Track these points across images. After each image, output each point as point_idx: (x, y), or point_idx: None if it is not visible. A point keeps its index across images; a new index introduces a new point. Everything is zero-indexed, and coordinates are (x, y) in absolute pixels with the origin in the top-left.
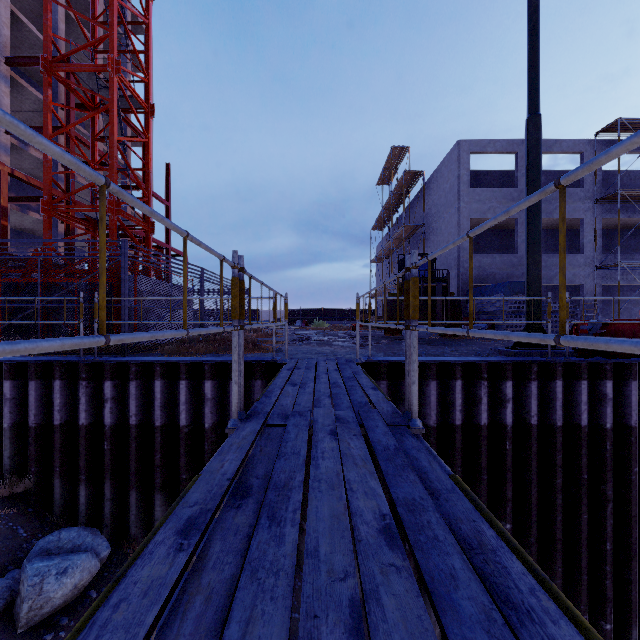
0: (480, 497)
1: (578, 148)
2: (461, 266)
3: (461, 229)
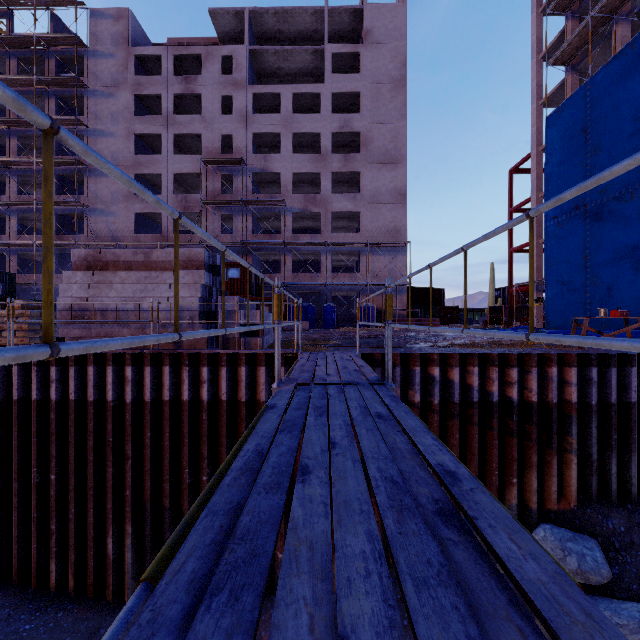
0: None
1: None
2: None
3: None
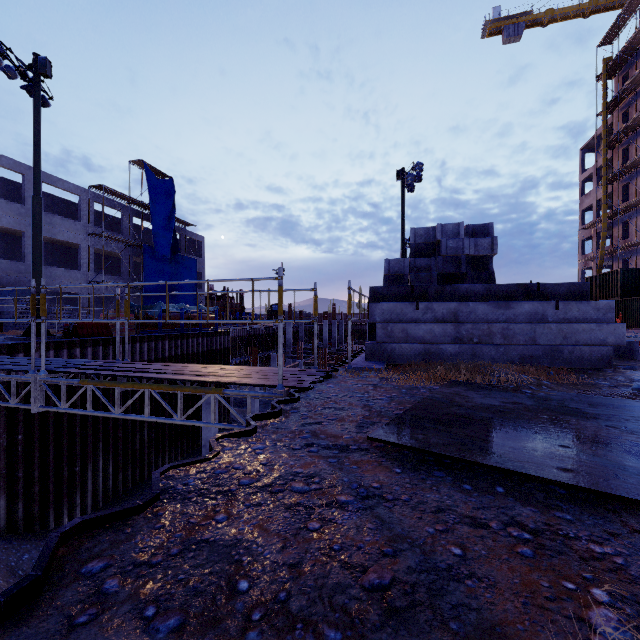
0: (1, 425)
1: (77, 191)
2: None
3: None
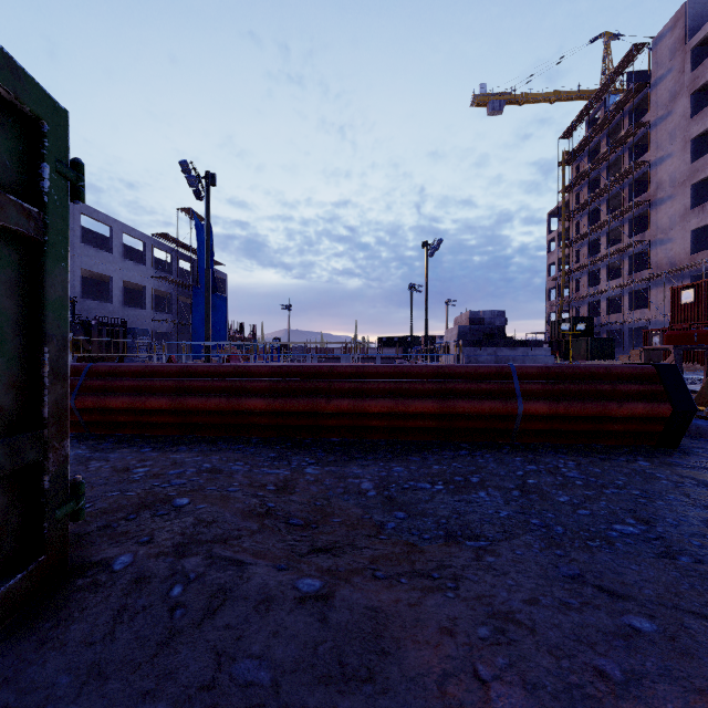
0: None
1: (144, 239)
2: (75, 307)
3: (75, 276)
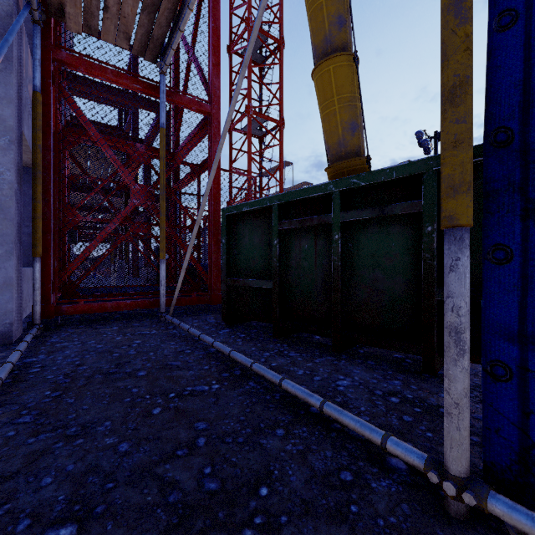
0: None
1: None
2: None
3: None
